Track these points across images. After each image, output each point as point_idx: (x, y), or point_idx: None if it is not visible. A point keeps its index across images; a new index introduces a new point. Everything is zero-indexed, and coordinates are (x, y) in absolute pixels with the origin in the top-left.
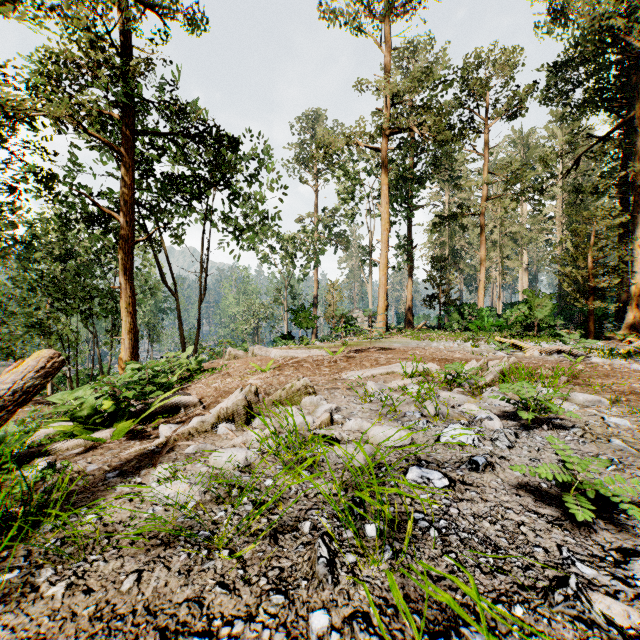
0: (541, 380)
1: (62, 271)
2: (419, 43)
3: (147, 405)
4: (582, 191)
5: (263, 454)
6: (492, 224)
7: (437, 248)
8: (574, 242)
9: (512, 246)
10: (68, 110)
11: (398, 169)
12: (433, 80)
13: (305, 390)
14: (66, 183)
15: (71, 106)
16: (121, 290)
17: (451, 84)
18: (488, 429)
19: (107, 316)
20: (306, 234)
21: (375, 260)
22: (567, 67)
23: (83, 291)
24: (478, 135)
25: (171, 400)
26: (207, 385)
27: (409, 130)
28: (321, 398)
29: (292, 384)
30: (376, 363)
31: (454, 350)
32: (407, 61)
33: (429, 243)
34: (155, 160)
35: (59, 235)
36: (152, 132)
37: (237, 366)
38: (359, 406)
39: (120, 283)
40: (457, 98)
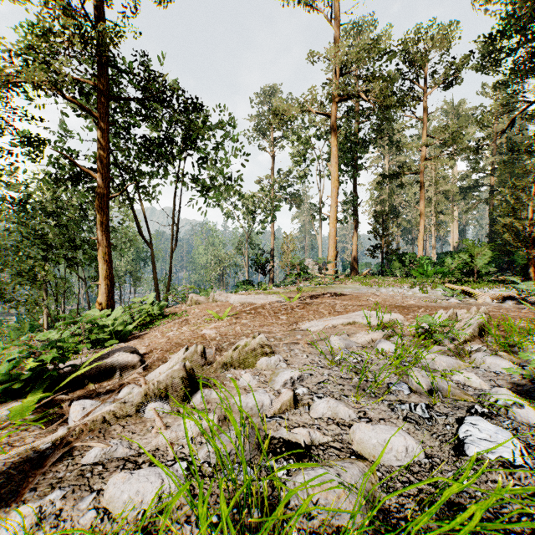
0: (530, 336)
1: (55, 225)
2: (364, 23)
3: (74, 368)
4: (515, 150)
5: (193, 476)
6: (427, 183)
7: (378, 205)
8: (513, 195)
9: (445, 202)
10: (47, 76)
11: (345, 134)
12: (378, 51)
13: (261, 350)
14: (52, 146)
15: (49, 71)
16: (98, 241)
17: (395, 54)
18: (521, 424)
19: (89, 264)
20: (264, 193)
21: (325, 214)
22: (501, 37)
23: (68, 242)
24: (418, 101)
25: (107, 360)
26: (162, 333)
27: (357, 96)
28: (280, 359)
29: (246, 342)
30: (333, 310)
31: (405, 296)
32: (353, 39)
33: (371, 201)
34: (129, 124)
35: (52, 194)
36: (126, 99)
37: (197, 312)
38: (326, 371)
39: (97, 234)
40: (399, 69)
